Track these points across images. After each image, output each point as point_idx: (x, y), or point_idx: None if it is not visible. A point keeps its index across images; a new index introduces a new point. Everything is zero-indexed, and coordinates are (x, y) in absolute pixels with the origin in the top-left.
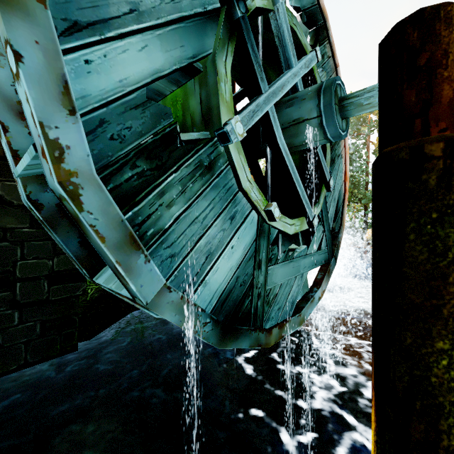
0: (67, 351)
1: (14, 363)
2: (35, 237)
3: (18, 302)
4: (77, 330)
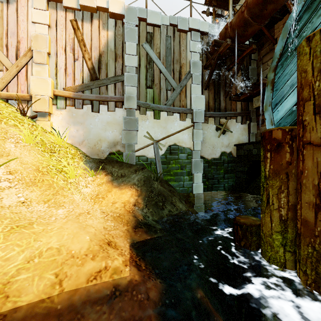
0: None
1: None
2: None
3: None
4: None
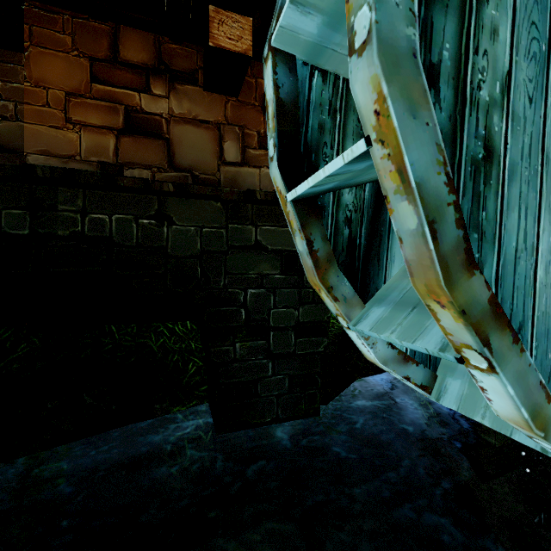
0: (310, 414)
1: (268, 415)
2: (284, 285)
3: (271, 352)
4: (319, 391)
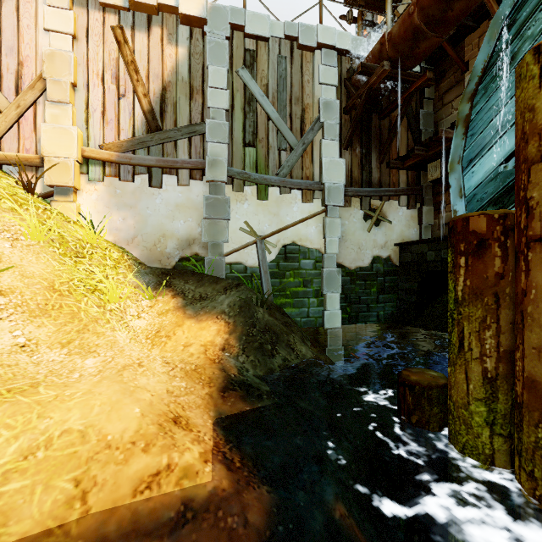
0: None
1: None
2: None
3: None
4: None
